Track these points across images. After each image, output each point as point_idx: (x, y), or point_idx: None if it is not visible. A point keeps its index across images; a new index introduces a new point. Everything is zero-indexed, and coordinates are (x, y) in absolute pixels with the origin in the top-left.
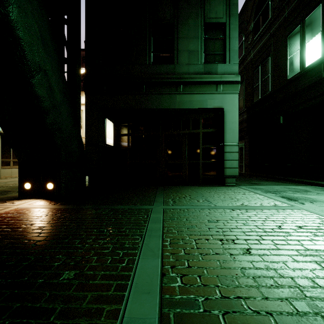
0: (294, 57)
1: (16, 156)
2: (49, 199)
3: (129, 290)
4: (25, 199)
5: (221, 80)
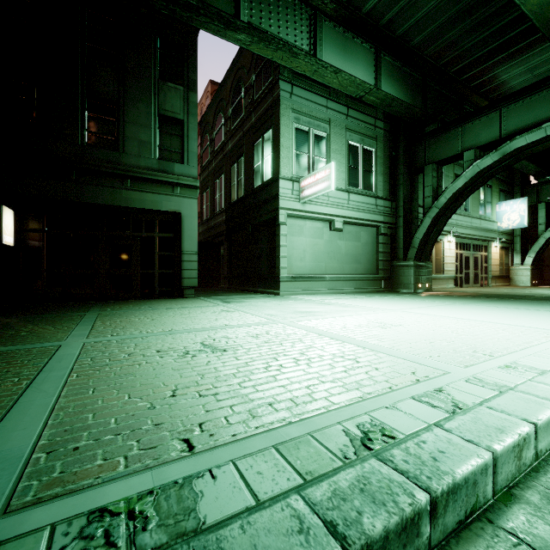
0: (258, 169)
1: None
2: None
3: (72, 331)
4: None
5: (178, 182)
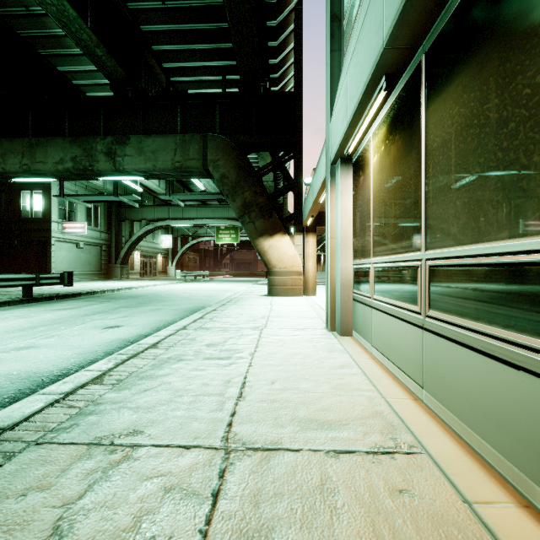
0: (27, 208)
1: None
2: None
3: None
4: None
5: None
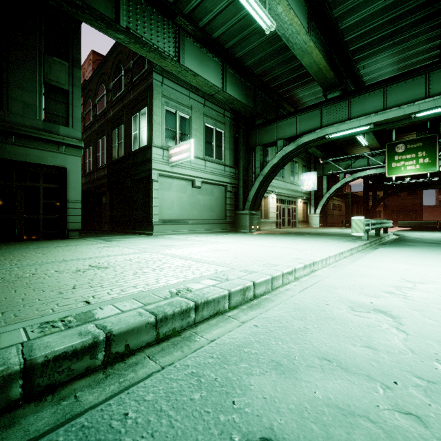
0: (136, 136)
1: None
2: None
3: None
4: None
5: (63, 141)
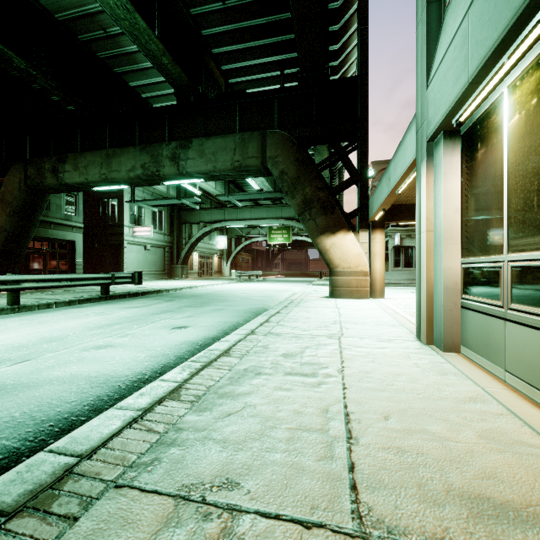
0: (105, 214)
1: None
2: None
3: None
4: None
5: (75, 225)
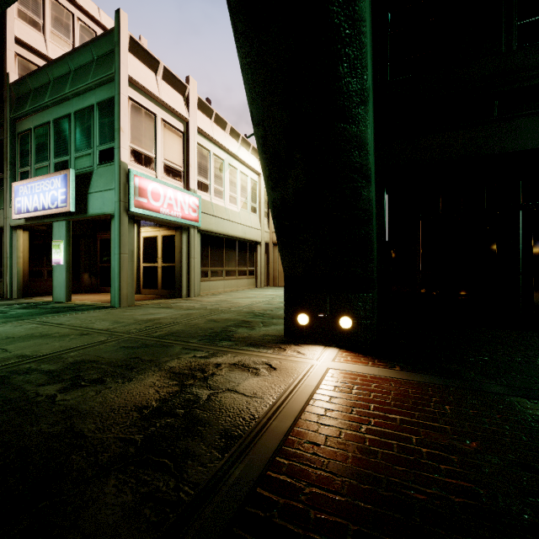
0: None
1: (285, 265)
2: (350, 349)
3: None
4: (305, 345)
5: None
